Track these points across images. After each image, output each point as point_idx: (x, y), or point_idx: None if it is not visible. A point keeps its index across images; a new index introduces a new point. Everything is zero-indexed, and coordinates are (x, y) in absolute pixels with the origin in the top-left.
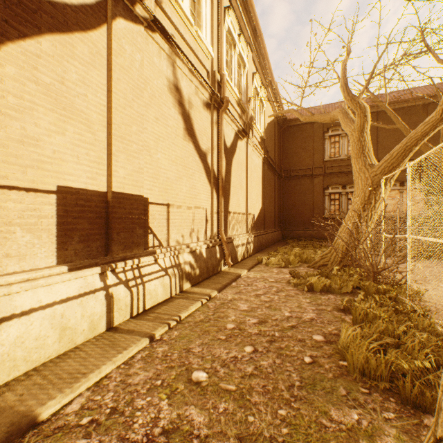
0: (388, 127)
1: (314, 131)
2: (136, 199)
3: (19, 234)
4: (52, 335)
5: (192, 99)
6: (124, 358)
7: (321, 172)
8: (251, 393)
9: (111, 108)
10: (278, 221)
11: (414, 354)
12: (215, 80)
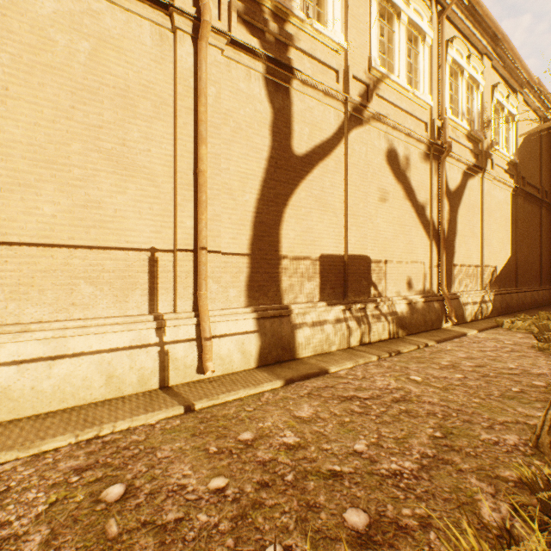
0: None
1: None
2: (362, 258)
3: (306, 283)
4: (322, 340)
5: (408, 159)
6: (362, 362)
7: None
8: (454, 390)
9: (346, 196)
10: (549, 274)
11: None
12: (434, 129)
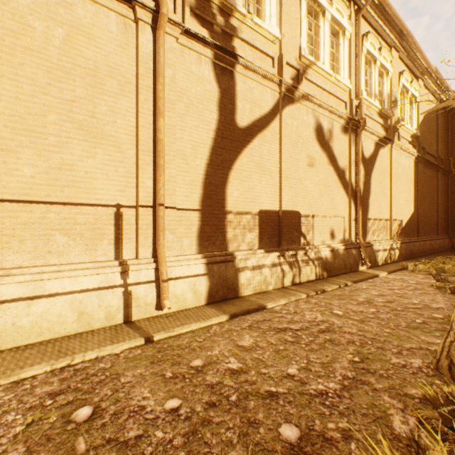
0: None
1: None
2: (293, 213)
3: (247, 233)
4: (260, 281)
5: (331, 131)
6: (294, 299)
7: None
8: (369, 322)
9: (281, 162)
10: (444, 227)
11: None
12: (352, 107)
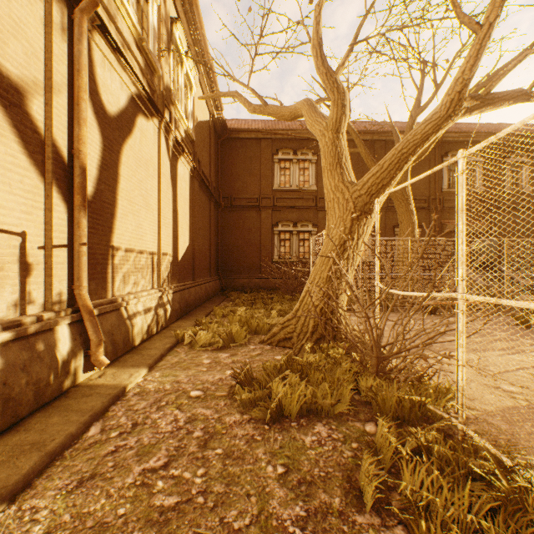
0: (349, 150)
1: (262, 150)
2: None
3: None
4: None
5: None
6: None
7: (270, 203)
8: None
9: None
10: (216, 266)
11: None
12: None
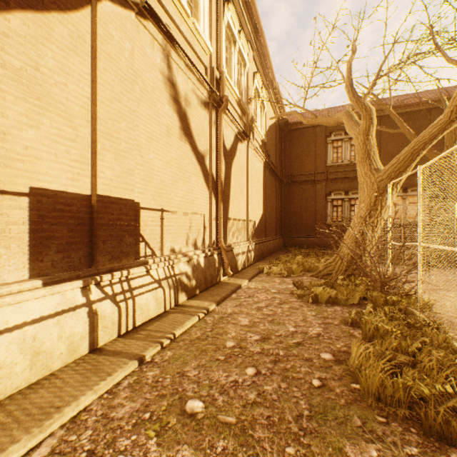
0: (392, 131)
1: (316, 135)
2: (125, 203)
3: None
4: (21, 361)
5: (189, 96)
6: (108, 386)
7: (323, 177)
8: (254, 426)
9: (95, 100)
10: (280, 228)
11: (432, 375)
12: (214, 77)
